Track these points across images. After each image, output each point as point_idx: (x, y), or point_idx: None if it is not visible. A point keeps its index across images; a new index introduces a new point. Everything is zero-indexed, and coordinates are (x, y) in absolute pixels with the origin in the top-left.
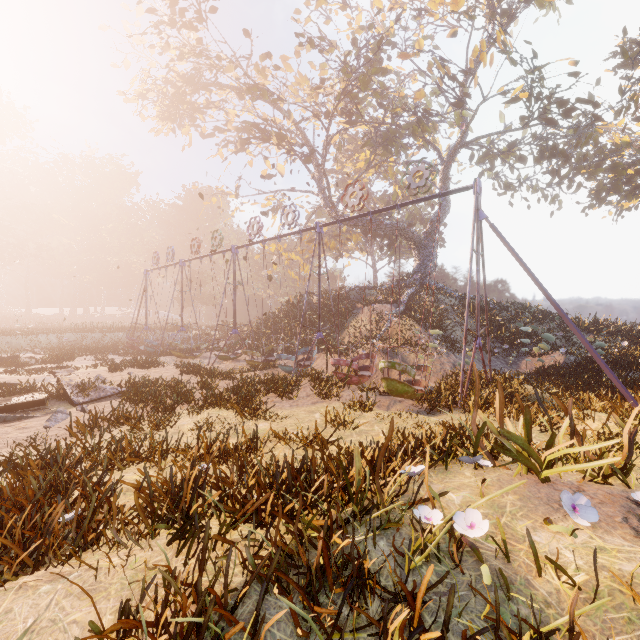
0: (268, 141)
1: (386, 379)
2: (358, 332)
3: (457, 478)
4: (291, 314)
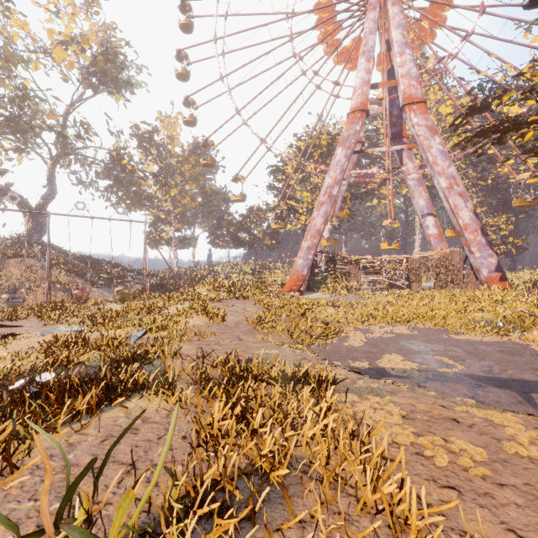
0: None
1: (123, 293)
2: (17, 279)
3: None
4: None
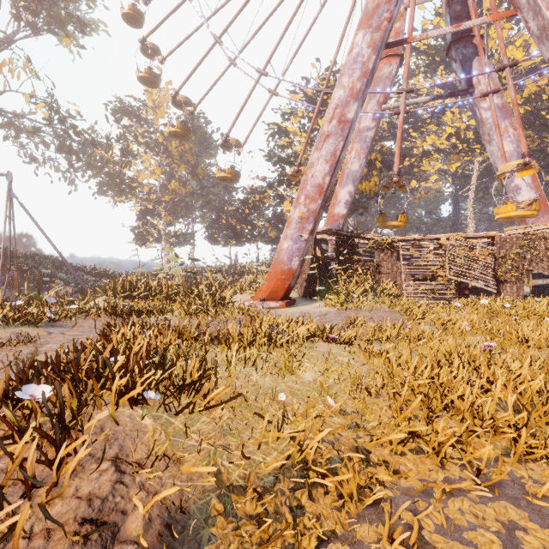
0: None
1: None
2: None
3: None
4: None
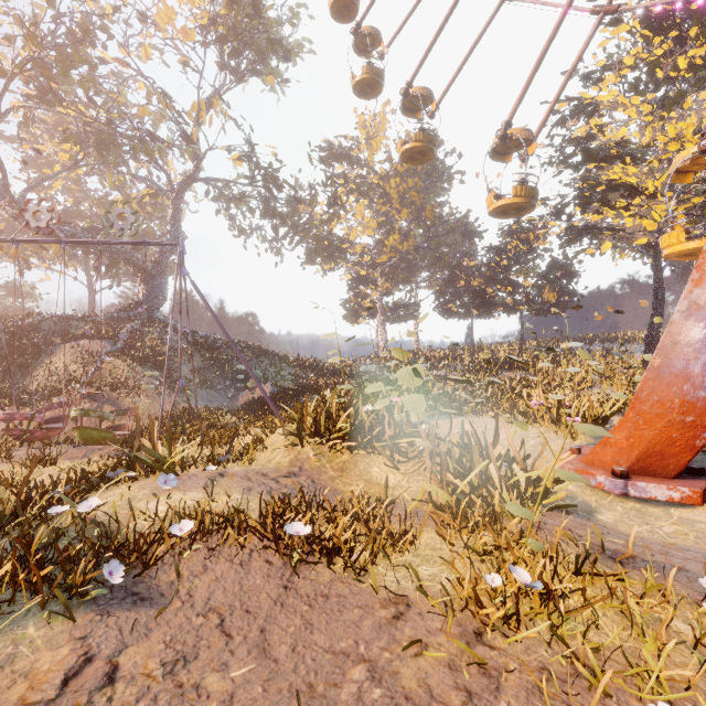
0: None
1: (79, 428)
2: (54, 375)
3: (113, 492)
4: None
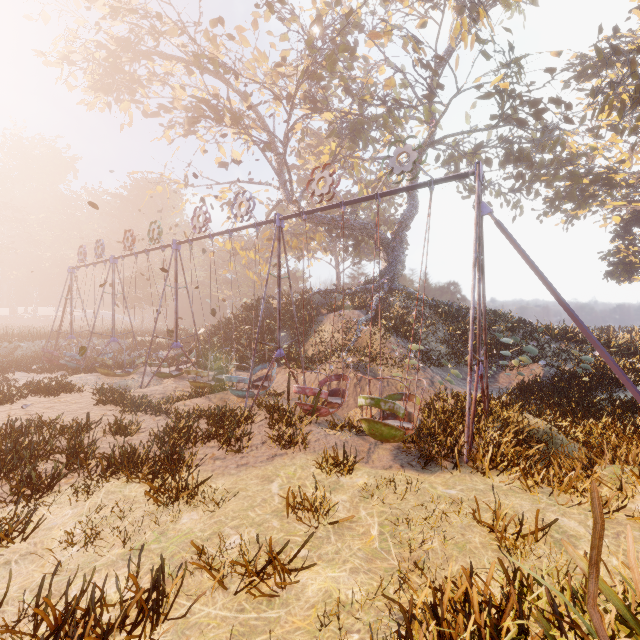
0: (220, 121)
1: (368, 421)
2: (324, 342)
3: None
4: (248, 321)
